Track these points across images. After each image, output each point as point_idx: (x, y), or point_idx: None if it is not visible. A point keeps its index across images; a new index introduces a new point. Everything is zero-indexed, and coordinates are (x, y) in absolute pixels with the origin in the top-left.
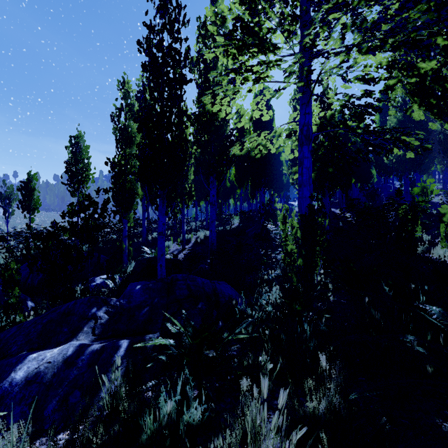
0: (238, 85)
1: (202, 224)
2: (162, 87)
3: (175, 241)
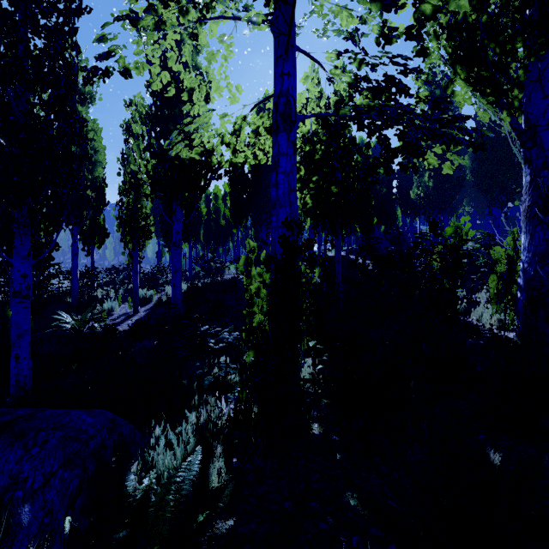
0: (158, 9)
1: (183, 275)
2: (10, 0)
3: (127, 301)
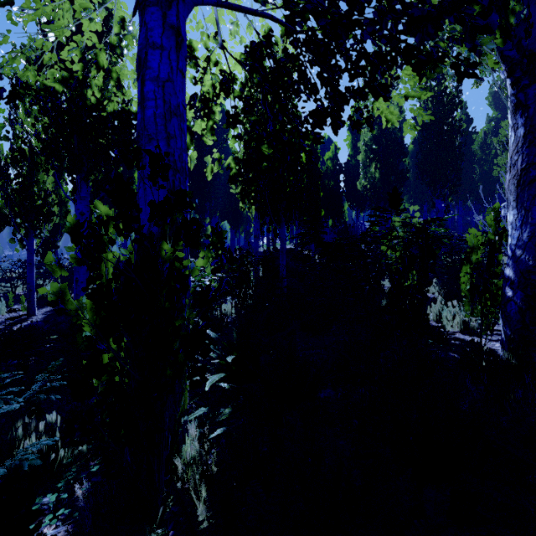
0: None
1: None
2: None
3: (25, 300)
